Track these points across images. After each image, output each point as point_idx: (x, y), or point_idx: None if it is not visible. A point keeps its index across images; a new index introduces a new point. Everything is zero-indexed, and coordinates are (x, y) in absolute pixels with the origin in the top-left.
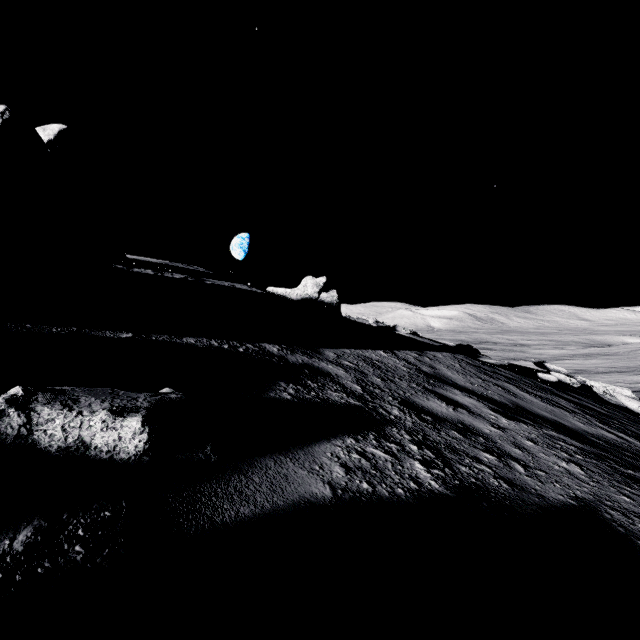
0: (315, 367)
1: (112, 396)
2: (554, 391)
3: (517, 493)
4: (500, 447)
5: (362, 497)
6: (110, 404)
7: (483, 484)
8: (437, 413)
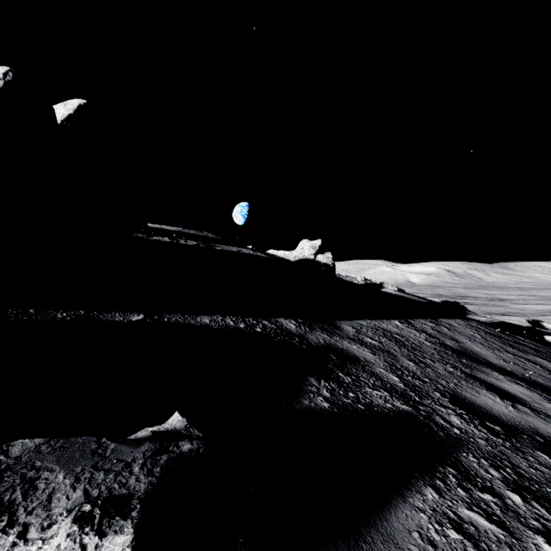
0: (340, 349)
1: (93, 462)
2: None
3: None
4: None
5: None
6: (84, 491)
7: None
8: (501, 417)
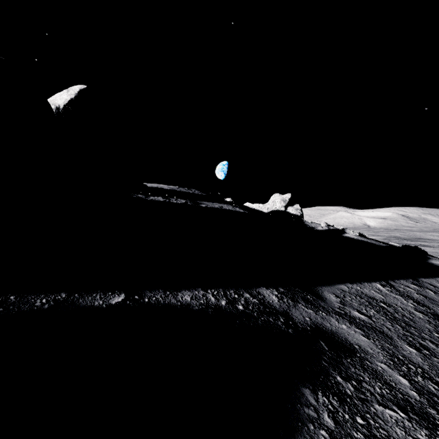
0: (329, 332)
1: None
2: None
3: None
4: None
5: None
6: None
7: None
8: None
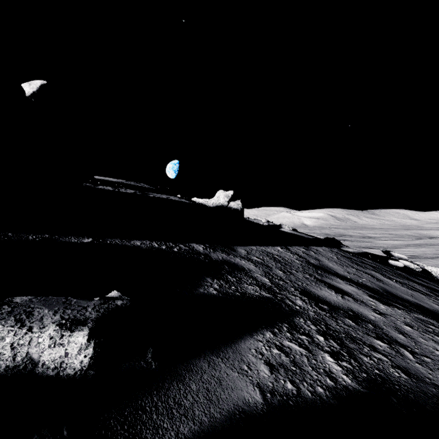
0: (232, 263)
1: (64, 306)
2: (408, 276)
3: (416, 384)
4: (387, 333)
5: (289, 401)
6: (61, 316)
7: (386, 375)
8: (330, 301)
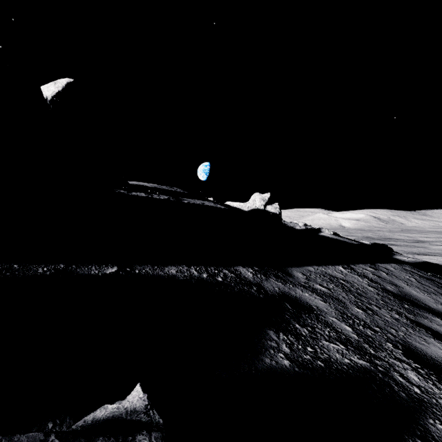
0: (293, 297)
1: None
2: None
3: None
4: None
5: None
6: None
7: None
8: None
